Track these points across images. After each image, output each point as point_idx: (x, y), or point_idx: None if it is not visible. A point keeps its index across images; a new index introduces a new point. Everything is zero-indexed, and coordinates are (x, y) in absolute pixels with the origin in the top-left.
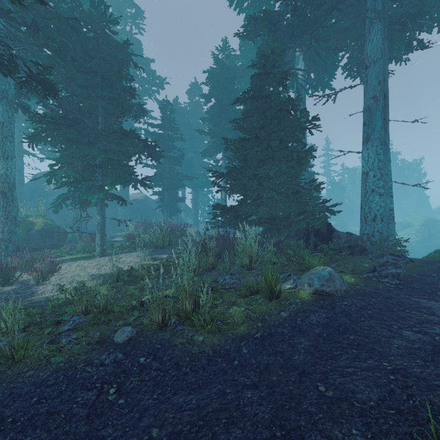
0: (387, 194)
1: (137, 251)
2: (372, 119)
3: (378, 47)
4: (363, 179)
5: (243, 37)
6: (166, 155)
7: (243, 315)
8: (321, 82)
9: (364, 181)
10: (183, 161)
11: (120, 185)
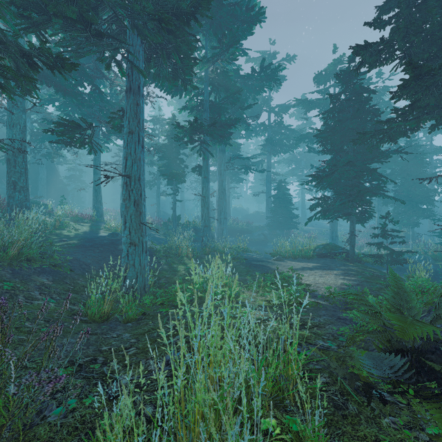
0: None
1: None
2: None
3: None
4: None
5: None
6: None
7: None
8: None
9: None
10: None
11: None
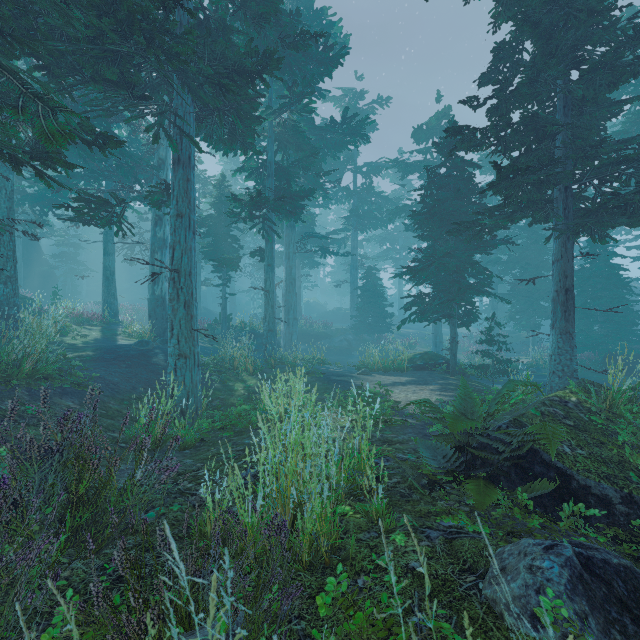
0: None
1: None
2: None
3: None
4: None
5: None
6: None
7: None
8: None
9: None
10: None
11: None
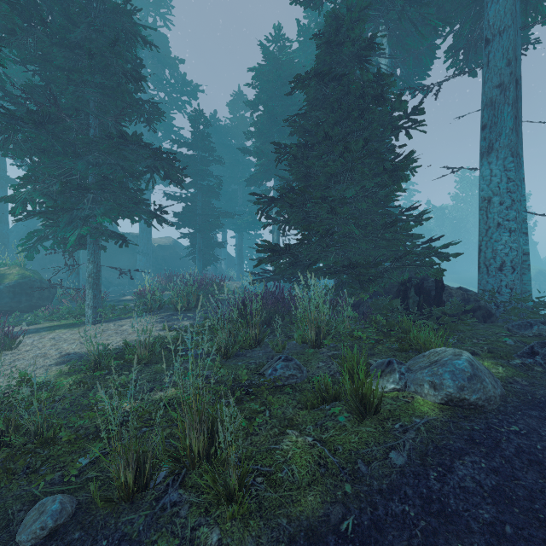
0: (520, 230)
1: (150, 315)
2: (497, 119)
3: (507, 9)
4: (482, 209)
5: (304, 4)
6: (199, 184)
7: (310, 461)
8: (410, 80)
9: (484, 212)
10: (224, 195)
11: (140, 226)
